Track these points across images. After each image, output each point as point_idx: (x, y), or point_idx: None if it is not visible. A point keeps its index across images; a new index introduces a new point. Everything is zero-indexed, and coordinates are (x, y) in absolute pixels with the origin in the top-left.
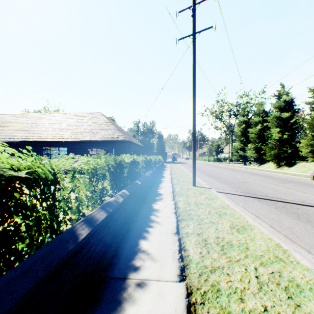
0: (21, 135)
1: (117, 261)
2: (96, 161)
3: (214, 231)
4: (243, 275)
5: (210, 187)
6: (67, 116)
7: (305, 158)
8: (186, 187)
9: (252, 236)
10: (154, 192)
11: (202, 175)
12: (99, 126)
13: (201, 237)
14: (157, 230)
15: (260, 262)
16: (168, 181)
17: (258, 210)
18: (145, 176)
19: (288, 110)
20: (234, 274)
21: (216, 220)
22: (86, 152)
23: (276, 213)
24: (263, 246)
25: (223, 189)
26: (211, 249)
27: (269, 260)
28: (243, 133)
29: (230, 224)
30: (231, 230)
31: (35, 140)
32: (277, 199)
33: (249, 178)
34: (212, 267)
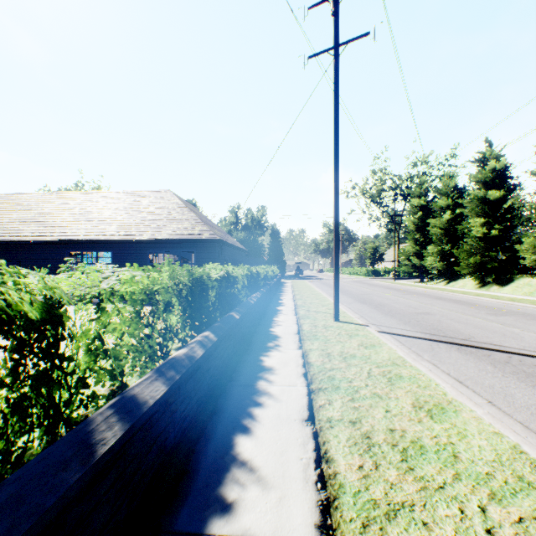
0: (32, 230)
1: (187, 489)
2: (152, 277)
3: (382, 415)
4: (459, 528)
5: (366, 323)
6: (113, 197)
7: (530, 271)
8: (323, 322)
9: (460, 427)
10: (265, 332)
11: (350, 301)
12: (168, 214)
13: (358, 430)
14: (271, 414)
15: (490, 492)
16: (289, 311)
17: (461, 368)
18: (249, 303)
19: (499, 186)
20: (438, 525)
21: (384, 390)
22: (144, 260)
23: (495, 374)
24: (486, 450)
25: (390, 326)
26: (381, 458)
27: (507, 486)
28: (419, 227)
29: (413, 400)
30: (416, 414)
31: (55, 238)
32: (491, 346)
33: (433, 306)
34: (389, 505)
